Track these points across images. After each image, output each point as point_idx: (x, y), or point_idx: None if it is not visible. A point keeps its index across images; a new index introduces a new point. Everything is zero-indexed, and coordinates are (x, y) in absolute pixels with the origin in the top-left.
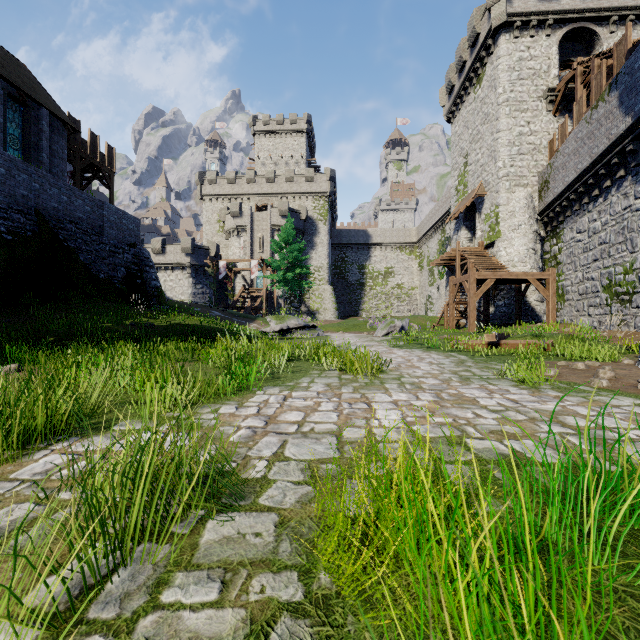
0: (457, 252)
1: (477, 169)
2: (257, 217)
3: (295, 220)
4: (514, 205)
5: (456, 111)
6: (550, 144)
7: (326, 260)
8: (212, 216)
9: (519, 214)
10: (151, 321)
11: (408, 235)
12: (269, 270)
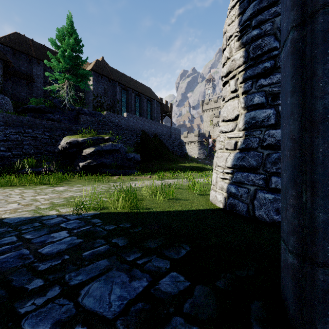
0: None
1: None
2: None
3: None
4: None
5: None
6: None
7: None
8: (207, 118)
9: None
10: (184, 164)
11: None
12: None
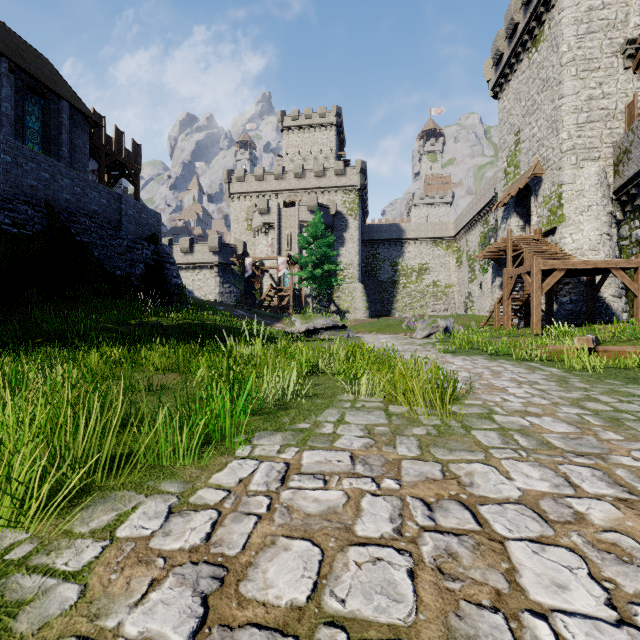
0: (509, 241)
1: (532, 145)
2: (285, 213)
3: (324, 215)
4: (582, 183)
5: (505, 84)
6: (629, 107)
7: (356, 257)
8: (240, 214)
9: (589, 193)
10: (162, 320)
11: (445, 229)
12: (297, 268)
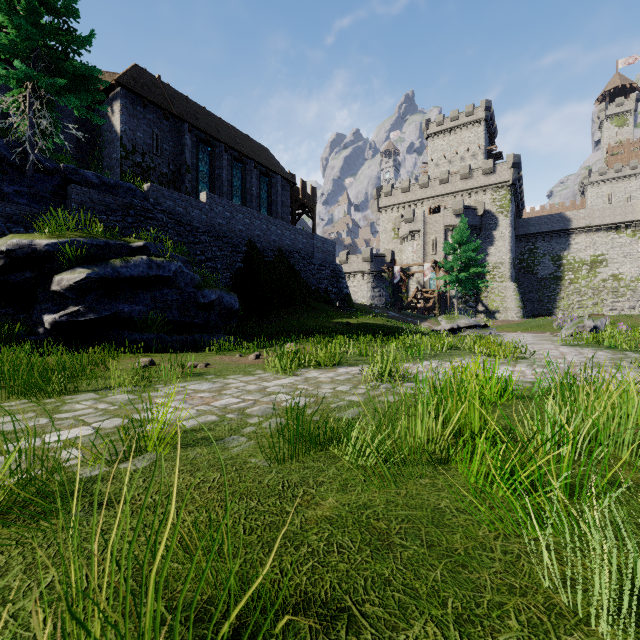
0: None
1: None
2: (430, 220)
3: (470, 217)
4: None
5: None
6: None
7: (508, 255)
8: (387, 225)
9: None
10: (347, 320)
11: (630, 211)
12: (442, 271)
